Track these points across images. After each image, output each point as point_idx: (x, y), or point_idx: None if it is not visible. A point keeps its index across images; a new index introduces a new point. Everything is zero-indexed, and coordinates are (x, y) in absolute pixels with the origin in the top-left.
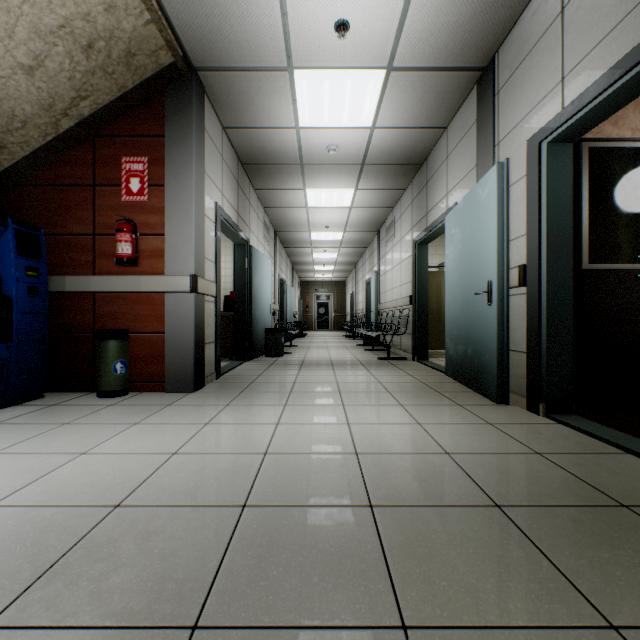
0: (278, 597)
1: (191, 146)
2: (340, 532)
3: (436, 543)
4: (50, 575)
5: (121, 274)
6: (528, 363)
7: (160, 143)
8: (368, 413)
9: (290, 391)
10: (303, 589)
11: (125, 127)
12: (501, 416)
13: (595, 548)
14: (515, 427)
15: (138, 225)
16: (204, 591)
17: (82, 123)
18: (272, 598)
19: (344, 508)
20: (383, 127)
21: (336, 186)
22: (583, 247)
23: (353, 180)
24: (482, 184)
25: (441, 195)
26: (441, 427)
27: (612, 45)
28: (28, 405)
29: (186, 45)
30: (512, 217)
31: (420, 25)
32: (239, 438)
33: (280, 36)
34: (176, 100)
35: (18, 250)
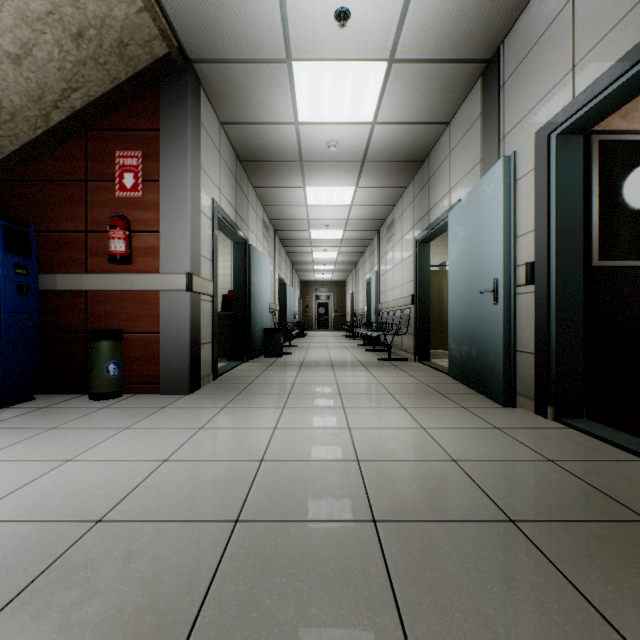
0: (271, 633)
1: (187, 140)
2: (341, 552)
3: (447, 565)
4: (16, 605)
5: (114, 272)
6: (536, 364)
7: (155, 137)
8: (370, 416)
9: (289, 393)
10: (299, 622)
11: (118, 121)
12: (508, 420)
13: (623, 571)
14: (524, 432)
15: (132, 222)
16: (187, 625)
17: (74, 116)
18: (264, 634)
19: (345, 523)
20: (384, 122)
21: (336, 184)
22: (593, 244)
23: (353, 177)
24: (487, 179)
25: (443, 192)
26: (446, 432)
27: (628, 29)
28: (17, 408)
29: (181, 35)
30: (519, 213)
31: (423, 14)
32: (234, 444)
33: (278, 25)
34: (171, 93)
35: (6, 247)
